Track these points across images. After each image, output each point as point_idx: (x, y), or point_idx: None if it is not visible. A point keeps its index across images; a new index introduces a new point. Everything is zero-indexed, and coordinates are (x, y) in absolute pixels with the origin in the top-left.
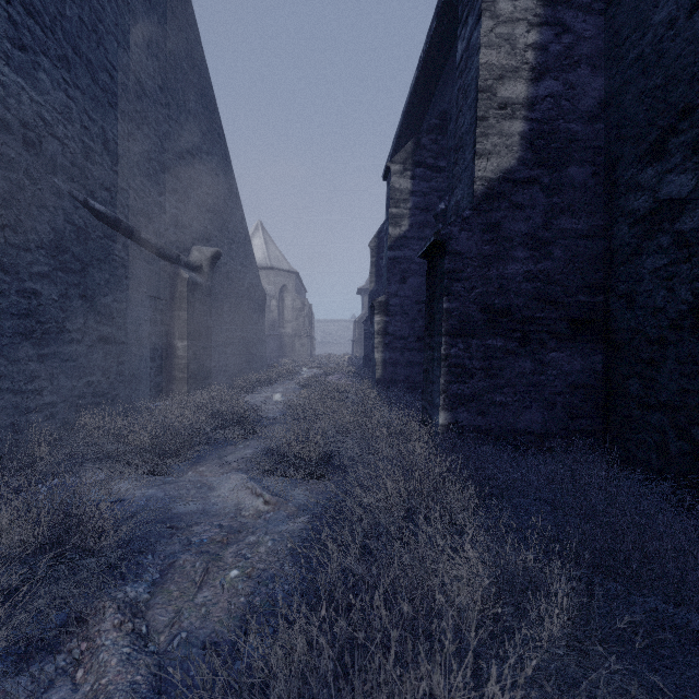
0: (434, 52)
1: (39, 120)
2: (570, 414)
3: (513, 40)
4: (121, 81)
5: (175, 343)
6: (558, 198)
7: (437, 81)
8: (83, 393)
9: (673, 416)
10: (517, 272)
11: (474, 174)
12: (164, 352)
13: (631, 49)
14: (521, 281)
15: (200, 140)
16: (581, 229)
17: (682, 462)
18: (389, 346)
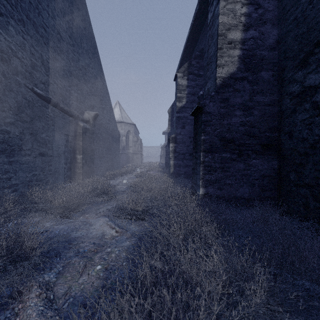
0: (197, 21)
1: (9, 49)
2: (262, 189)
3: (235, 11)
4: (50, 32)
5: (76, 156)
6: (256, 86)
7: (199, 35)
8: (31, 179)
9: (311, 190)
10: (236, 122)
11: (216, 75)
12: (71, 160)
13: (291, 15)
14: (238, 126)
15: (88, 61)
16: (267, 101)
17: (316, 212)
18: (176, 158)
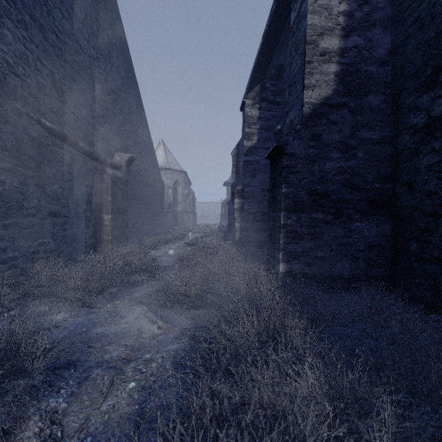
0: (273, 27)
1: (4, 62)
2: (369, 265)
3: (330, 9)
4: (65, 40)
5: (103, 216)
6: (360, 117)
7: (275, 46)
8: (37, 250)
9: None
10: (332, 167)
11: (303, 100)
12: (95, 222)
13: (412, 14)
14: (335, 173)
15: (120, 83)
16: (376, 138)
17: None
18: (244, 219)
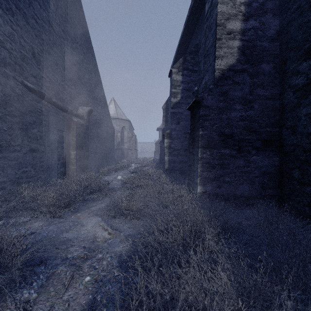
0: (192, 16)
1: None
2: (262, 187)
3: (234, 0)
4: (42, 25)
5: (70, 152)
6: (256, 79)
7: (193, 30)
8: (21, 176)
9: None
10: (236, 116)
11: (215, 67)
12: (65, 156)
13: (294, 3)
14: (238, 120)
15: (83, 57)
16: (268, 95)
17: None
18: (171, 153)
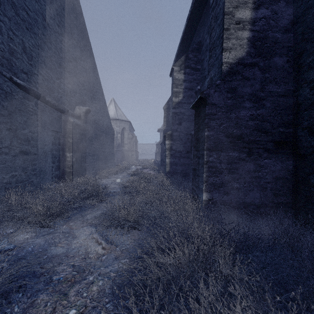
0: (195, 12)
1: None
2: (275, 194)
3: None
4: (34, 17)
5: (66, 154)
6: (268, 74)
7: (196, 27)
8: (9, 181)
9: None
10: (245, 115)
11: (222, 60)
12: (60, 158)
13: None
14: (248, 120)
15: (80, 54)
16: (281, 92)
17: None
18: (173, 156)
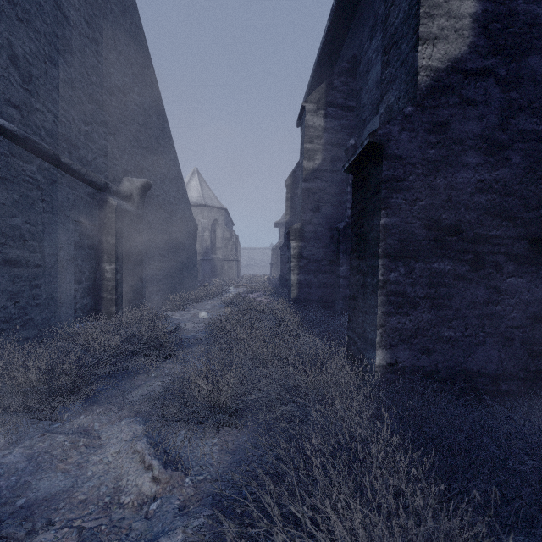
0: (345, 0)
1: None
2: (531, 351)
3: None
4: None
5: (103, 266)
6: (517, 93)
7: (346, 31)
8: None
9: None
10: (468, 181)
11: (417, 62)
12: (92, 274)
13: None
14: (473, 192)
15: (132, 81)
16: None
17: None
18: (304, 269)
